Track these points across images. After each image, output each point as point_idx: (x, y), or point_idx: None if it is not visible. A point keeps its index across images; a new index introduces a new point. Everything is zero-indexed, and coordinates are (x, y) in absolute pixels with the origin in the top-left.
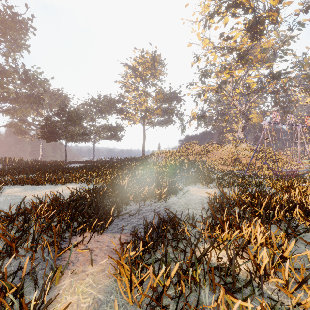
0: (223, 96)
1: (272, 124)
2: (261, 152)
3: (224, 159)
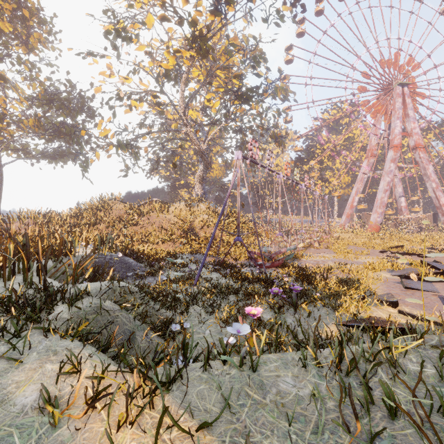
0: (171, 122)
1: (249, 162)
2: (227, 217)
3: (168, 229)
